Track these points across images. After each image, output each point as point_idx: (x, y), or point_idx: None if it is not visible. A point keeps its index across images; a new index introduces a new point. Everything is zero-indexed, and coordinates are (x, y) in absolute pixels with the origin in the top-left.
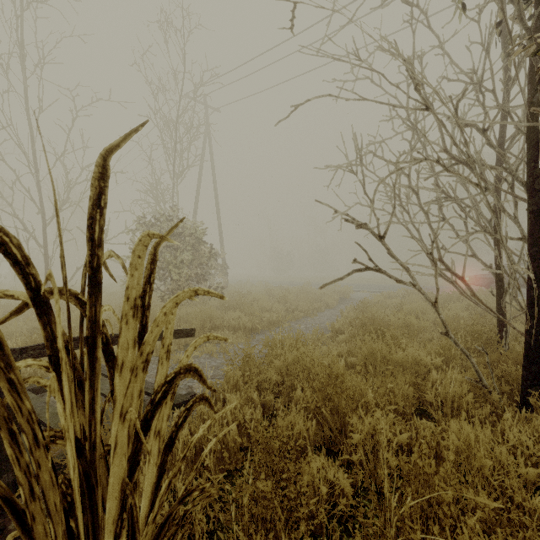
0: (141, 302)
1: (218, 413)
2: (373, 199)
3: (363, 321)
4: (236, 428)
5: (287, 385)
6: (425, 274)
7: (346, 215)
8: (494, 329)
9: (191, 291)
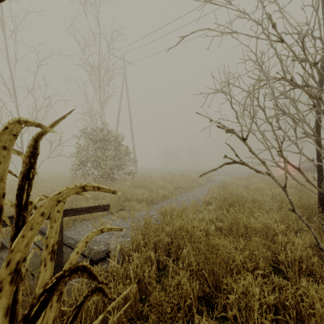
0: (16, 203)
1: (111, 305)
2: (243, 108)
3: (225, 196)
4: (136, 286)
5: (175, 244)
6: (268, 165)
7: (218, 123)
8: (315, 202)
9: (78, 188)
